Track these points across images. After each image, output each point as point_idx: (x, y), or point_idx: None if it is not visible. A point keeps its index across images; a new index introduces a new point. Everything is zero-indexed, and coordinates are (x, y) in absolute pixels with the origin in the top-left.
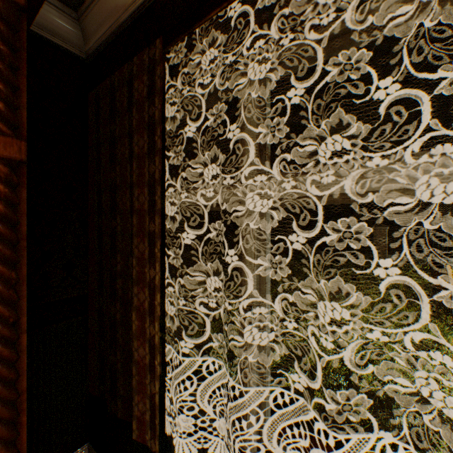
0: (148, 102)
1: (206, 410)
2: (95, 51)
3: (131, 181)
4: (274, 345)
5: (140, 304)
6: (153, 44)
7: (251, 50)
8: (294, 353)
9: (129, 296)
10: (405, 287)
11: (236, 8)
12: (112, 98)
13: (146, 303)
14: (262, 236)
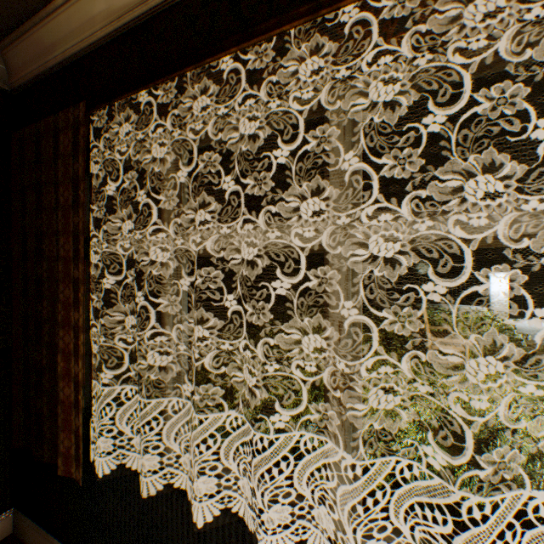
0: (73, 158)
1: (136, 442)
2: (22, 86)
3: (58, 229)
4: (251, 400)
5: (66, 346)
6: (77, 106)
7: (165, 126)
8: (272, 406)
9: (57, 341)
10: (395, 333)
11: (151, 90)
12: (39, 145)
13: (72, 344)
14: (179, 281)
